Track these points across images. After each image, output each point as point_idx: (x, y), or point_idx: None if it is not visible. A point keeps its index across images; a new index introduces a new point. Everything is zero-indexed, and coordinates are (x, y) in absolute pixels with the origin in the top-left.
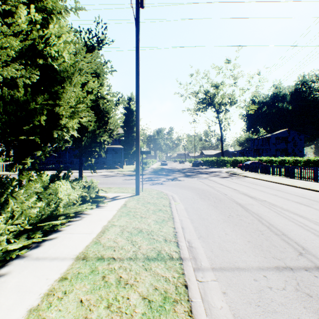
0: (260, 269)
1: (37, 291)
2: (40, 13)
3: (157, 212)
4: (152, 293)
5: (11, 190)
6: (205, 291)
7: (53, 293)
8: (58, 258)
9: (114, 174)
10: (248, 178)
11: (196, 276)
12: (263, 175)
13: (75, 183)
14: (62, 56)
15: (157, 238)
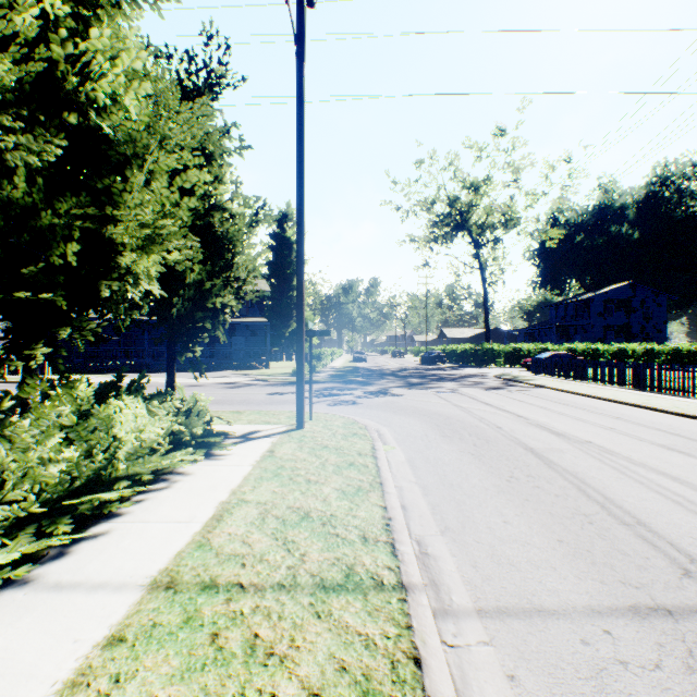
0: (595, 613)
1: (47, 674)
2: (68, 3)
3: (344, 468)
4: (334, 680)
5: (1, 420)
6: (463, 672)
7: (86, 682)
8: (106, 586)
9: (249, 380)
10: (547, 391)
11: (441, 633)
12: (580, 383)
13: (156, 403)
14: (121, 105)
15: (346, 532)
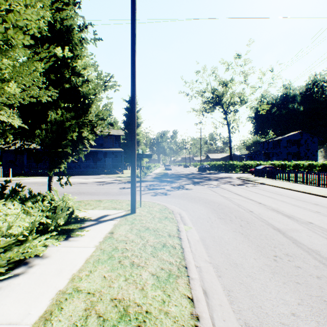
0: None
1: None
2: None
3: (159, 250)
4: None
5: None
6: None
7: None
8: None
9: (111, 180)
10: (267, 186)
11: None
12: (282, 182)
13: (29, 203)
14: None
15: None
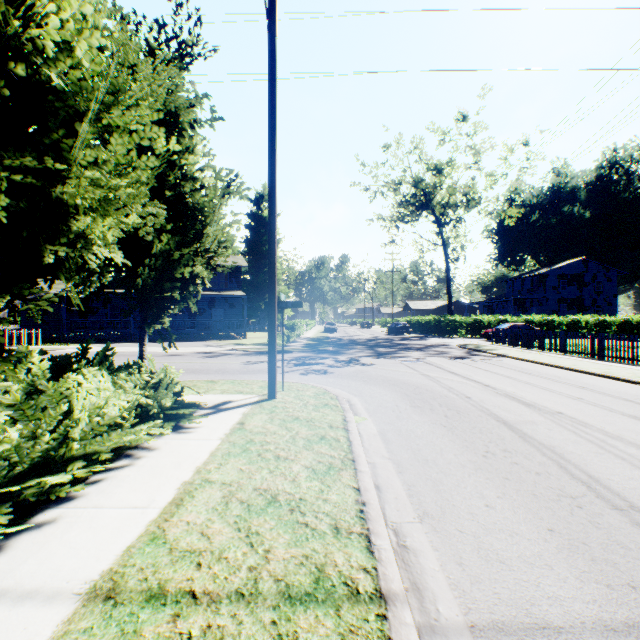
0: (610, 632)
1: None
2: None
3: (315, 443)
4: None
5: None
6: None
7: None
8: (36, 595)
9: (226, 350)
10: (510, 360)
11: None
12: (540, 352)
13: (122, 375)
14: (68, 51)
15: (316, 521)
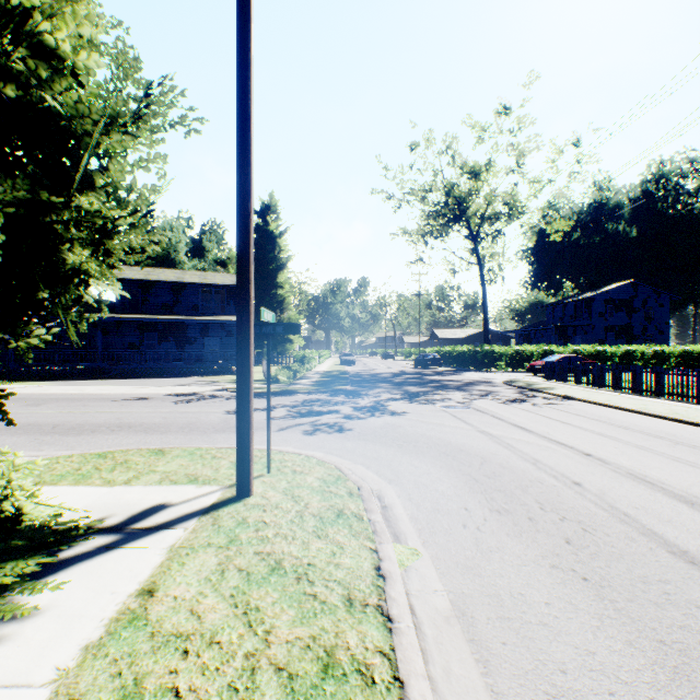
0: None
1: None
2: None
3: None
4: None
5: None
6: None
7: None
8: None
9: (212, 390)
10: (582, 404)
11: None
12: (612, 392)
13: None
14: None
15: None
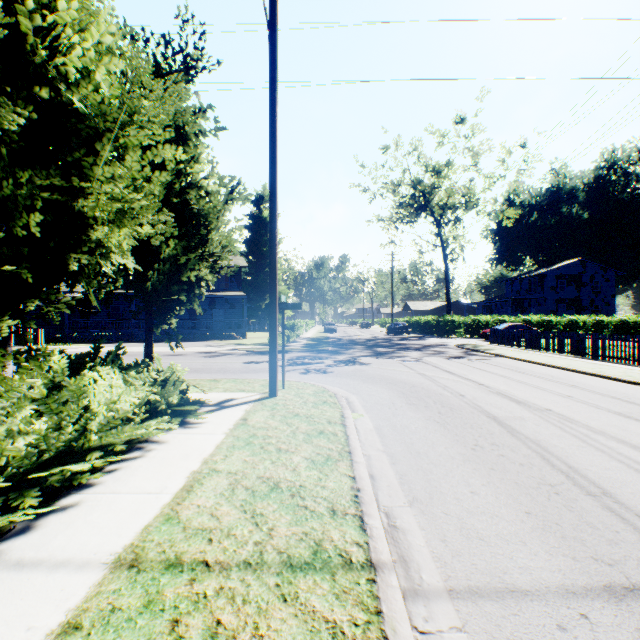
0: (570, 594)
1: None
2: None
3: (314, 437)
4: None
5: None
6: None
7: None
8: (69, 564)
9: (227, 350)
10: (506, 359)
11: (411, 617)
12: (536, 352)
13: (132, 373)
14: (90, 78)
15: (314, 504)
